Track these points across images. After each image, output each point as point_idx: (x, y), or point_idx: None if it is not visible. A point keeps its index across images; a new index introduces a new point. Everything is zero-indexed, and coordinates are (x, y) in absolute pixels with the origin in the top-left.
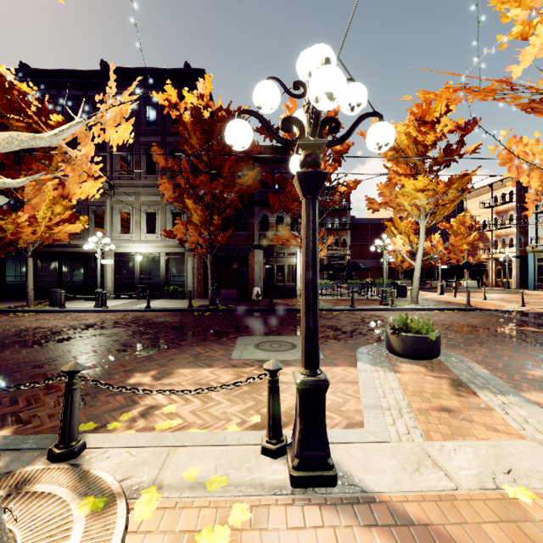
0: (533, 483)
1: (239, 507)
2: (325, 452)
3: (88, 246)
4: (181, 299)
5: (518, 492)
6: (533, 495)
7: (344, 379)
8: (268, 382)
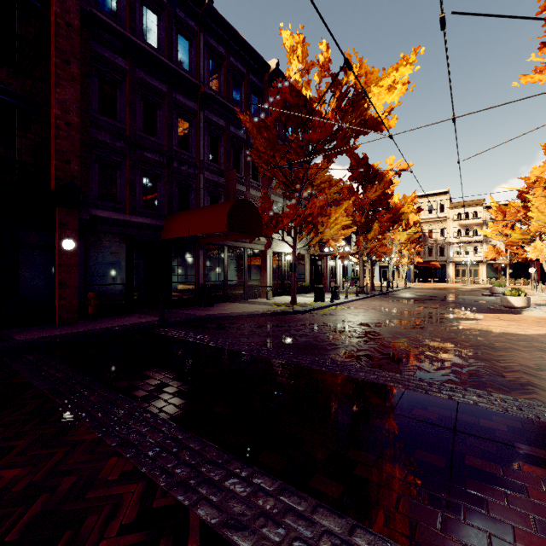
0: None
1: None
2: None
3: (347, 249)
4: (311, 293)
5: None
6: None
7: None
8: None
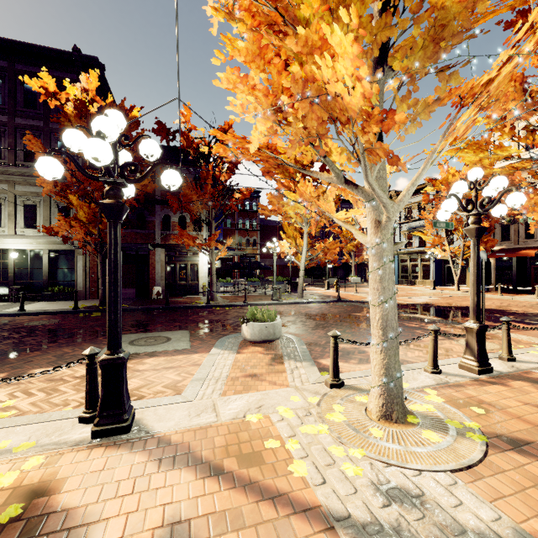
0: (269, 411)
1: (36, 458)
2: (121, 410)
3: None
4: (70, 300)
5: (254, 417)
6: (261, 417)
7: (195, 363)
8: (86, 365)
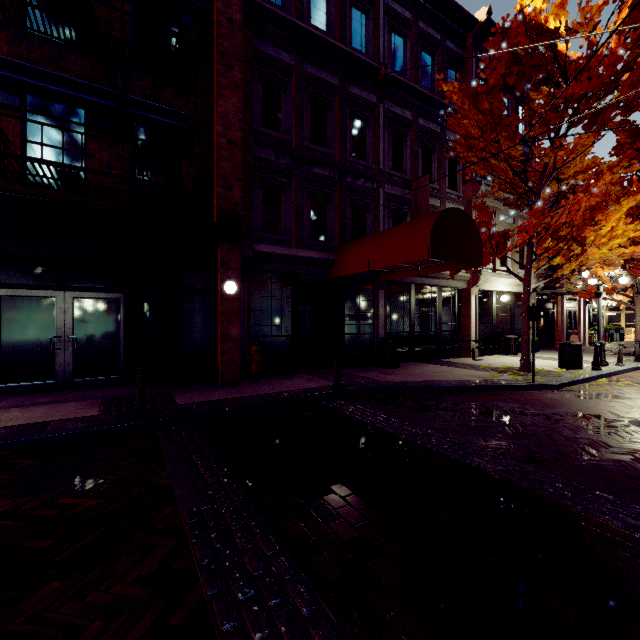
0: None
1: None
2: None
3: (624, 280)
4: (539, 351)
5: None
6: None
7: None
8: None
